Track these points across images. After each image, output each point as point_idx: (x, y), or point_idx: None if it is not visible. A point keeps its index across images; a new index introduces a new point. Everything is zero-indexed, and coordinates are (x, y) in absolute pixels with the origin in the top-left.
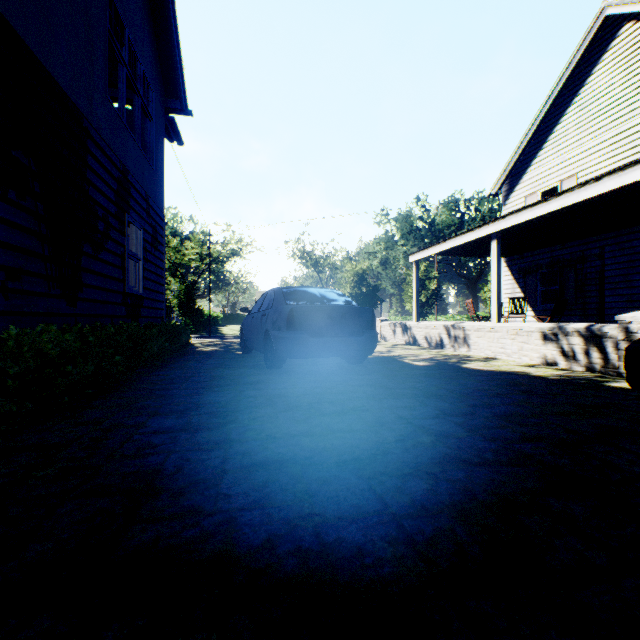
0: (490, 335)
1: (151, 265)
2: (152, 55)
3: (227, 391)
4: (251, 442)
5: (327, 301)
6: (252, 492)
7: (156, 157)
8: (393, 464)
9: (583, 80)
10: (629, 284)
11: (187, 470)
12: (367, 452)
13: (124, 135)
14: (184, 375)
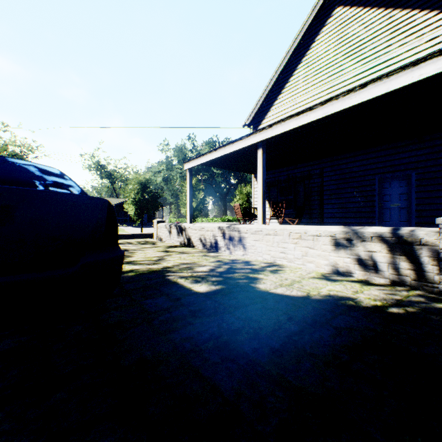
0: (269, 238)
1: None
2: None
3: None
4: None
5: None
6: None
7: None
8: None
9: (309, 45)
10: (339, 196)
11: None
12: None
13: None
14: None
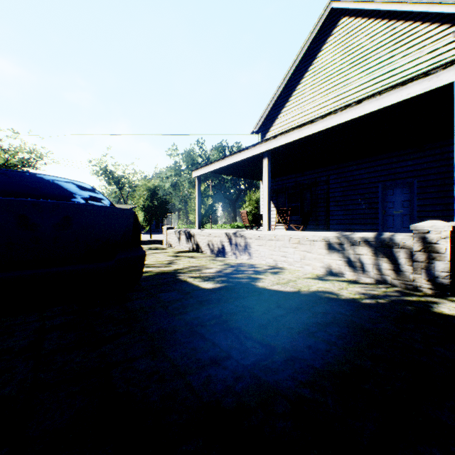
0: (272, 243)
1: None
2: None
3: None
4: None
5: (42, 194)
6: None
7: None
8: None
9: (316, 54)
10: (345, 202)
11: None
12: None
13: None
14: None
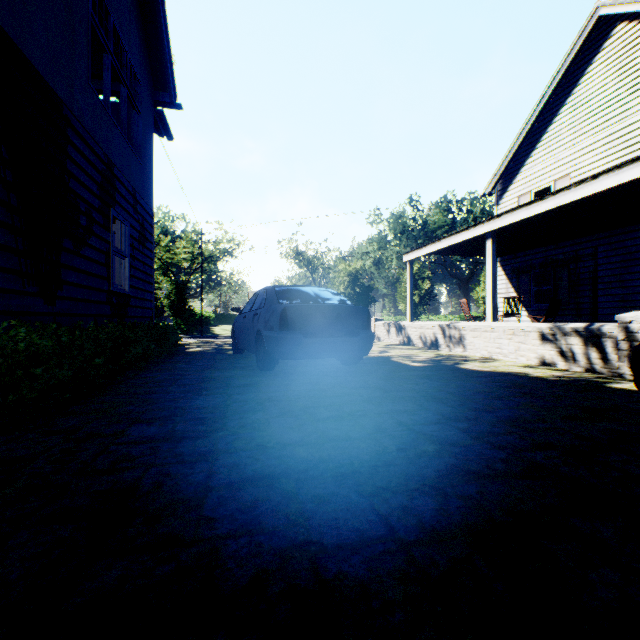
0: (486, 335)
1: (138, 263)
2: (139, 45)
3: (216, 395)
4: (240, 453)
5: (321, 300)
6: (239, 515)
7: (144, 151)
8: (396, 478)
9: (576, 80)
10: (622, 284)
11: (166, 488)
12: (367, 464)
13: (109, 126)
14: (171, 377)
